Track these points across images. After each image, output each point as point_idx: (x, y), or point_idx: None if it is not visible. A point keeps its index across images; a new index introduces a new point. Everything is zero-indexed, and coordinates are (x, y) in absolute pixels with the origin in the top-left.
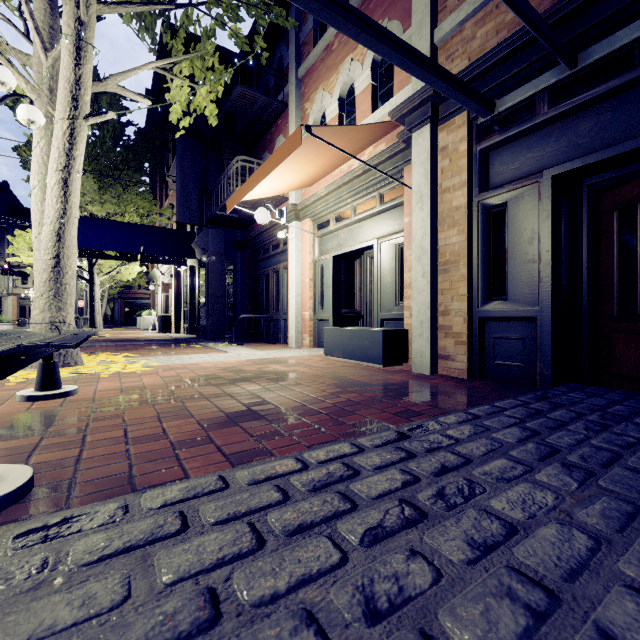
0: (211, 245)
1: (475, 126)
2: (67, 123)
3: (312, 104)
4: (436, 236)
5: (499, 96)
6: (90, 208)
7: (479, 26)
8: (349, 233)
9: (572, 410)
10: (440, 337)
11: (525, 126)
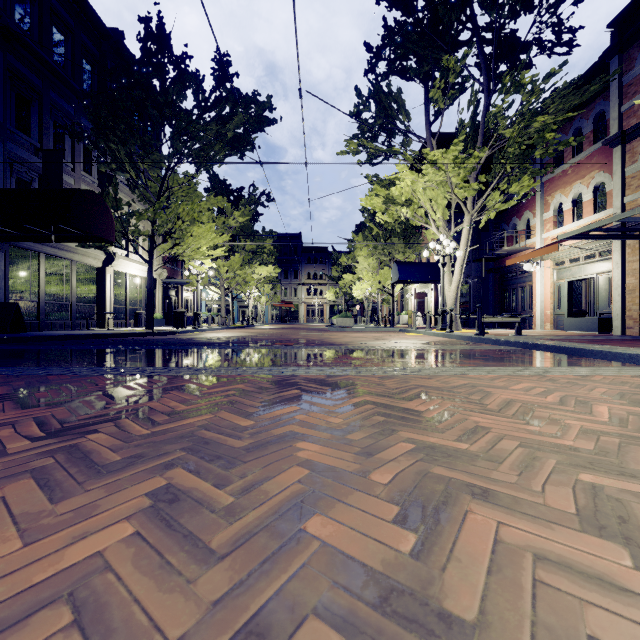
0: (473, 272)
1: None
2: (464, 251)
3: (552, 198)
4: (625, 280)
5: None
6: (396, 256)
7: None
8: (578, 269)
9: None
10: (627, 320)
11: None
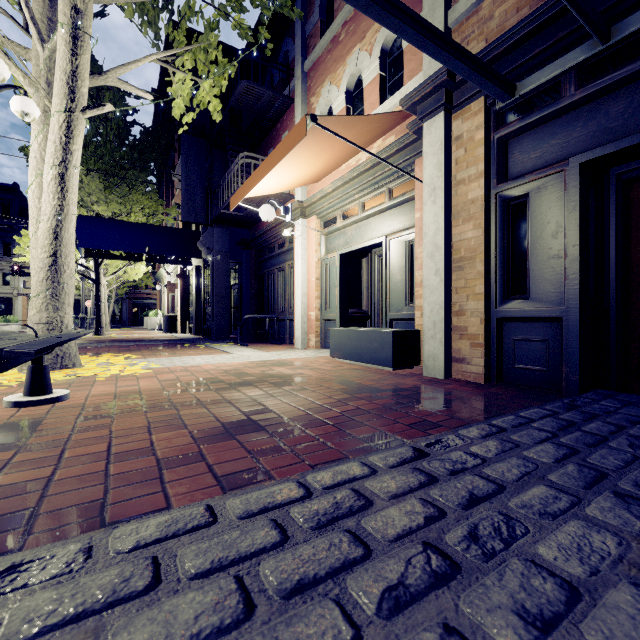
0: (216, 244)
1: (492, 113)
2: (63, 116)
3: (318, 98)
4: (450, 231)
5: (519, 79)
6: (96, 208)
7: (497, 4)
8: (356, 230)
9: (609, 422)
10: (454, 339)
11: (549, 110)
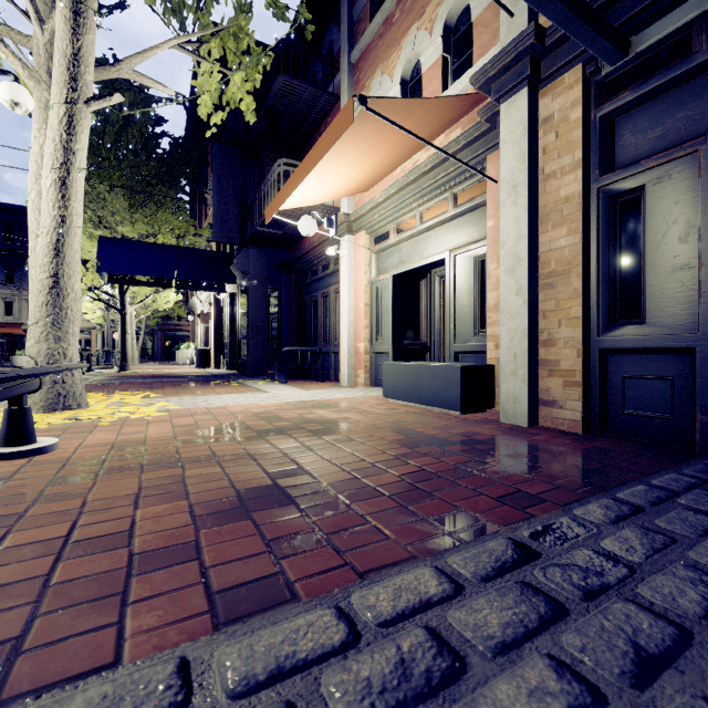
0: (252, 267)
1: (593, 84)
2: (64, 108)
3: (368, 92)
4: (535, 239)
5: (633, 35)
6: (120, 229)
7: None
8: (414, 246)
9: None
10: (541, 376)
11: (675, 72)
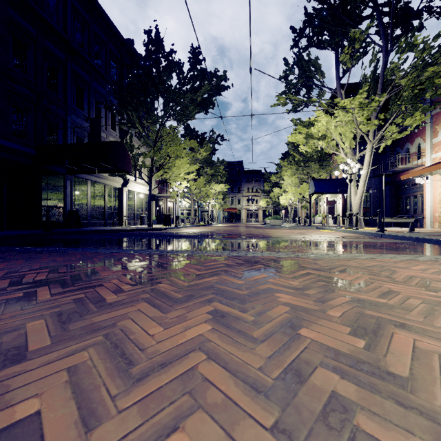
0: (373, 185)
1: None
2: (367, 170)
3: (440, 127)
4: None
5: None
6: (313, 175)
7: None
8: None
9: None
10: None
11: None
